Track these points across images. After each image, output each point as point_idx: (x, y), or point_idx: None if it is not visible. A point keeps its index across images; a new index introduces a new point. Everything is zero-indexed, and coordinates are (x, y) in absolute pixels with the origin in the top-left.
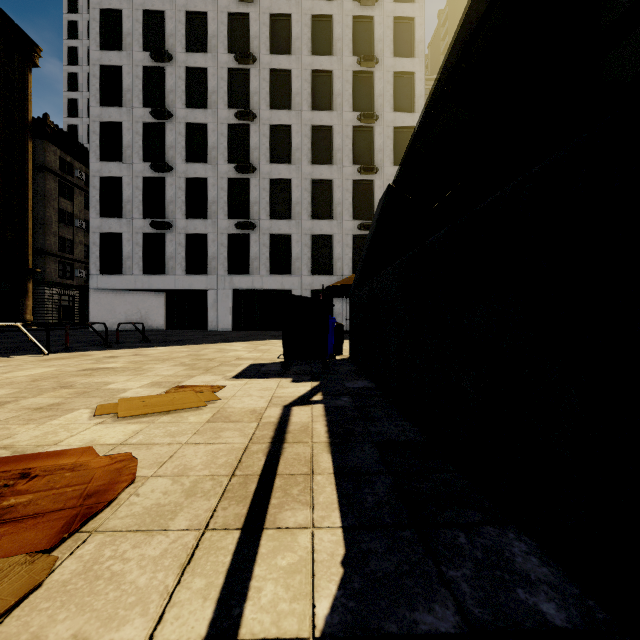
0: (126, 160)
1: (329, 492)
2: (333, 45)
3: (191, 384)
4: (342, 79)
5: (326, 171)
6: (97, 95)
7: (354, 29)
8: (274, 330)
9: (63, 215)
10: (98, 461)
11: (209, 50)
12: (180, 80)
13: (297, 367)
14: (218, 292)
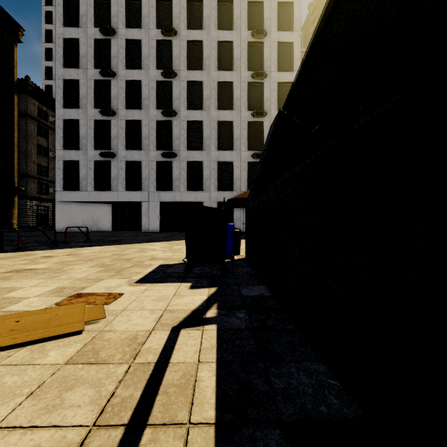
0: (82, 107)
1: None
2: (233, 22)
3: (92, 291)
4: (240, 47)
5: (228, 115)
6: (61, 60)
7: (249, 11)
8: None
9: (40, 149)
10: None
11: (143, 26)
12: (121, 49)
13: (199, 268)
14: (149, 204)
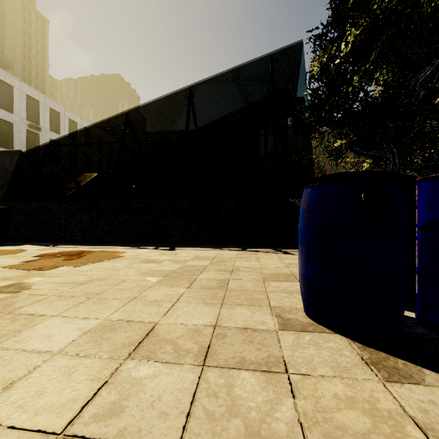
0: None
1: (109, 246)
2: None
3: None
4: None
5: None
6: None
7: None
8: None
9: None
10: (61, 252)
11: None
12: None
13: None
14: None
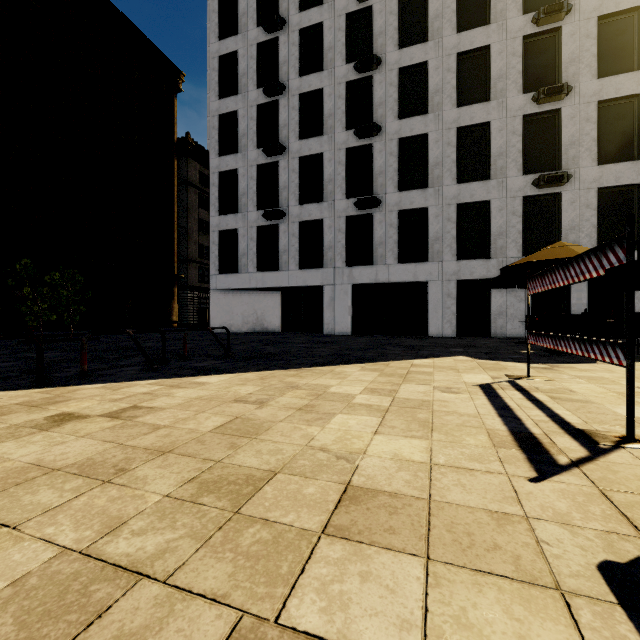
0: (241, 150)
1: None
2: None
3: None
4: None
5: (479, 112)
6: (216, 88)
7: None
8: (404, 335)
9: (202, 224)
10: None
11: (325, 0)
12: (293, 47)
13: None
14: (335, 288)
